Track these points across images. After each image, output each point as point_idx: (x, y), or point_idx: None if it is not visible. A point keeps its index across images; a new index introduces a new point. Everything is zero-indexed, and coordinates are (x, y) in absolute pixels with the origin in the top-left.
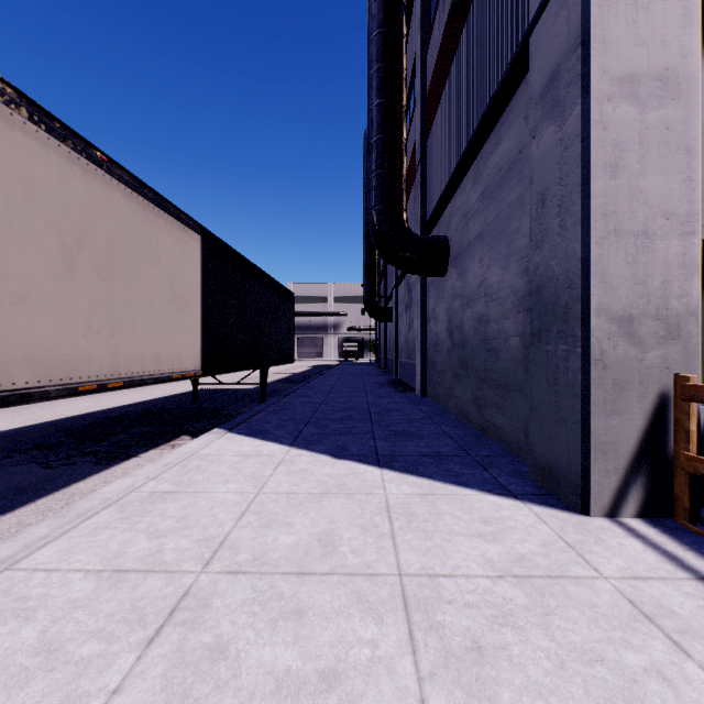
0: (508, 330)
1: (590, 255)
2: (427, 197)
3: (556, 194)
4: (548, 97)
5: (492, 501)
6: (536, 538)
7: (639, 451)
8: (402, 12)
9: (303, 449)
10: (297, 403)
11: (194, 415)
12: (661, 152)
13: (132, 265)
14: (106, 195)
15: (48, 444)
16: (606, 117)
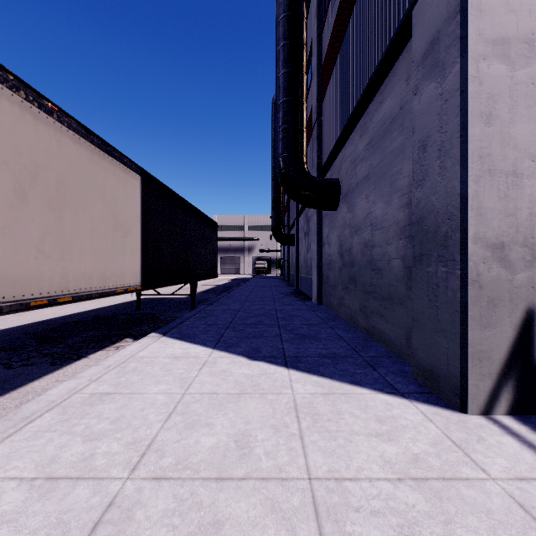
0: (391, 253)
1: (468, 191)
2: (322, 148)
3: (436, 140)
4: (429, 59)
5: (383, 399)
6: (426, 437)
7: (509, 358)
8: (303, 0)
9: (223, 351)
10: (220, 310)
11: (136, 320)
12: (528, 104)
13: (80, 199)
14: (56, 139)
15: (14, 347)
16: (482, 73)
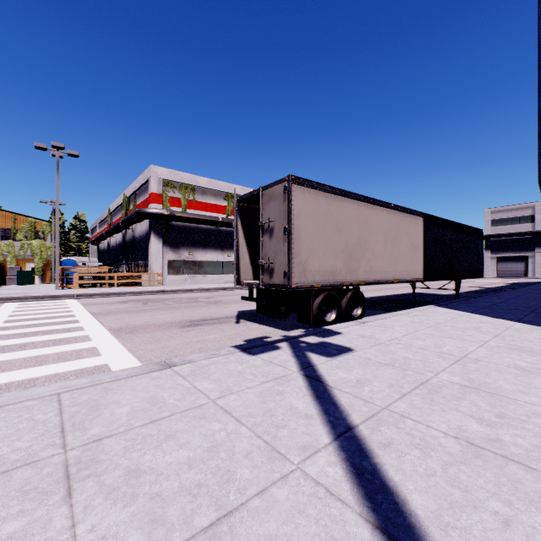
0: None
1: None
2: None
3: None
4: None
5: None
6: None
7: None
8: None
9: (476, 314)
10: (480, 301)
11: (415, 302)
12: None
13: (399, 239)
14: (393, 217)
15: None
16: None
